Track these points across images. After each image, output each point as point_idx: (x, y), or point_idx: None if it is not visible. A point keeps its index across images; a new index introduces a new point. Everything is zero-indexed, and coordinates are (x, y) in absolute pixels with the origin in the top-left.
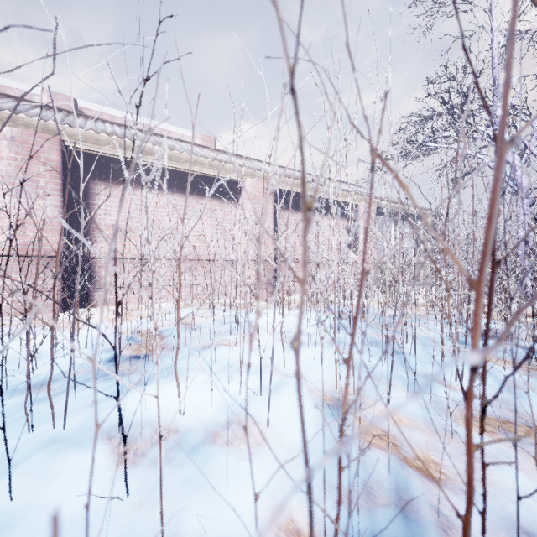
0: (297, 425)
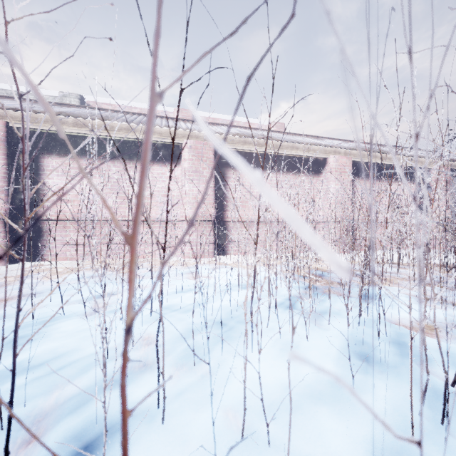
0: None
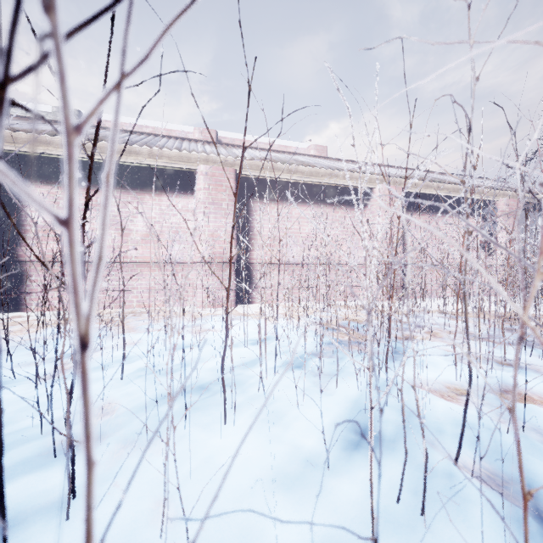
0: None
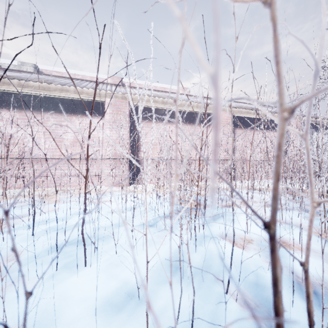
0: (317, 244)
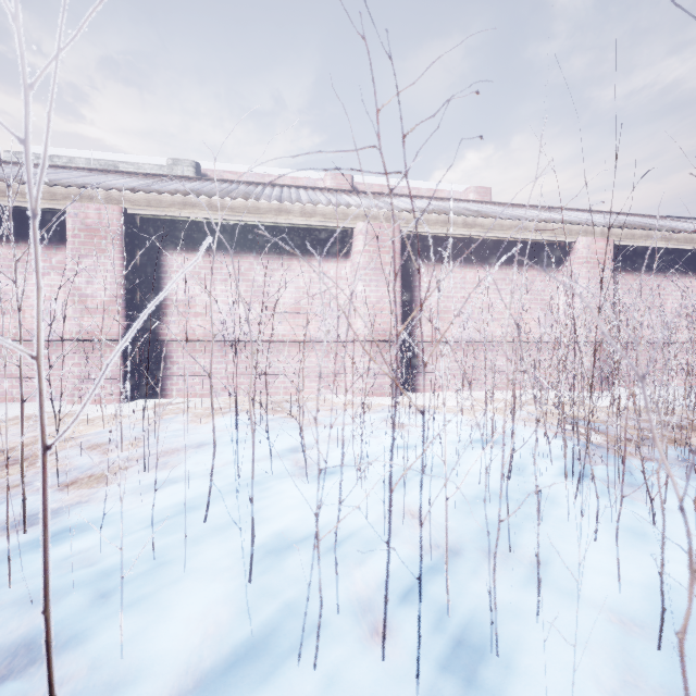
0: None
